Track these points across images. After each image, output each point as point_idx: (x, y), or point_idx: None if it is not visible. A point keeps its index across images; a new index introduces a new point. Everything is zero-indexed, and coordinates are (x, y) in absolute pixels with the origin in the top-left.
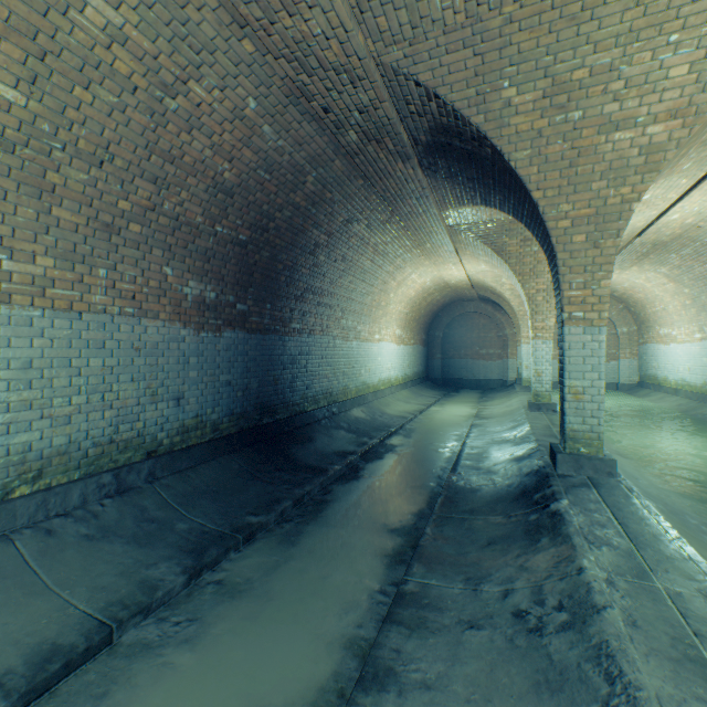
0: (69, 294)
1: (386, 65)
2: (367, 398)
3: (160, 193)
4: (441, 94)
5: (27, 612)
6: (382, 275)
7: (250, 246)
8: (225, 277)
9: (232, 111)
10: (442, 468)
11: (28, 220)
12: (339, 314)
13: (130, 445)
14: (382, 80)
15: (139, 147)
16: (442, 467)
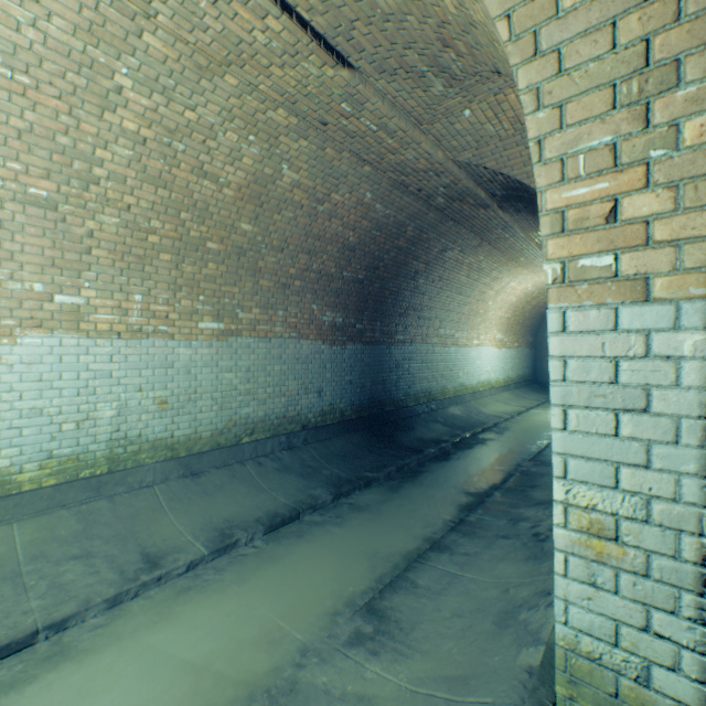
0: (265, 328)
1: (460, 162)
2: (464, 398)
3: (311, 259)
4: (504, 172)
5: (259, 498)
6: (478, 287)
7: (365, 282)
8: (348, 306)
9: (356, 202)
10: (523, 459)
11: (249, 289)
12: (437, 324)
13: (294, 420)
14: (459, 168)
15: (302, 236)
16: (523, 458)
